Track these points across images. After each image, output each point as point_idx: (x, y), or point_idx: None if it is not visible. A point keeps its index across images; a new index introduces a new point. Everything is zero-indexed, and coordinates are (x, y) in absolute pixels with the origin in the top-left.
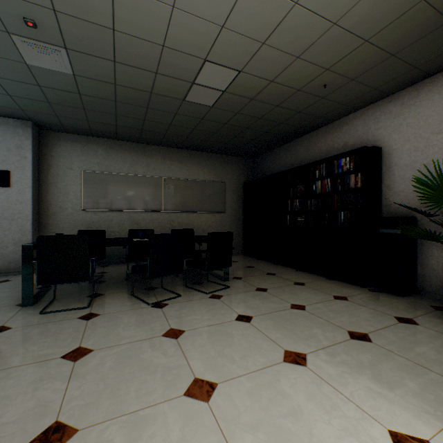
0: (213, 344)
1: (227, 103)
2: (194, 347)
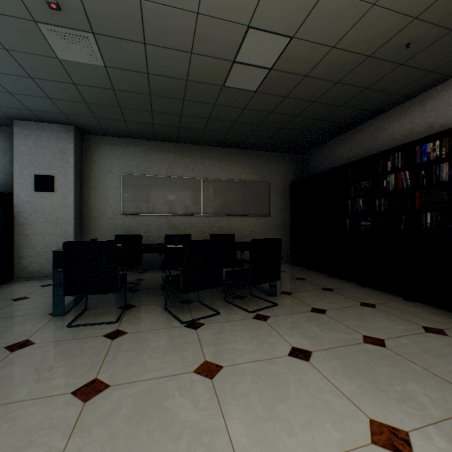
0: (260, 394)
1: (274, 85)
2: (235, 396)
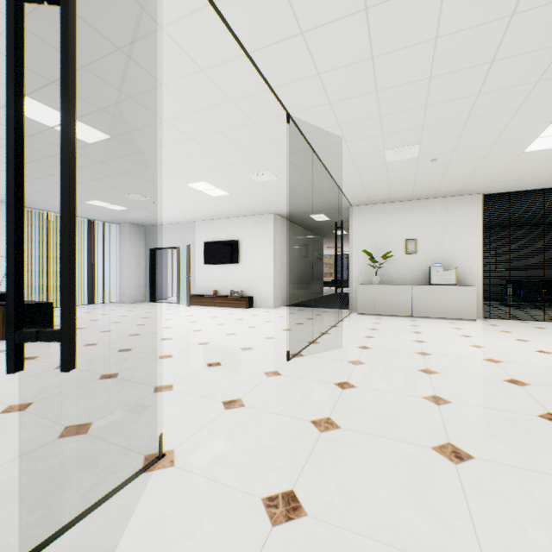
0: None
1: None
2: None
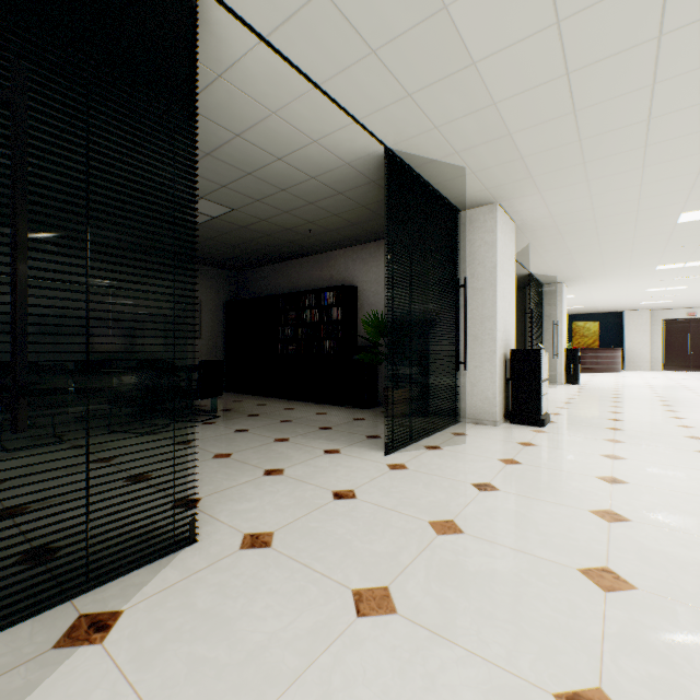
0: (222, 443)
1: (216, 225)
2: (207, 445)
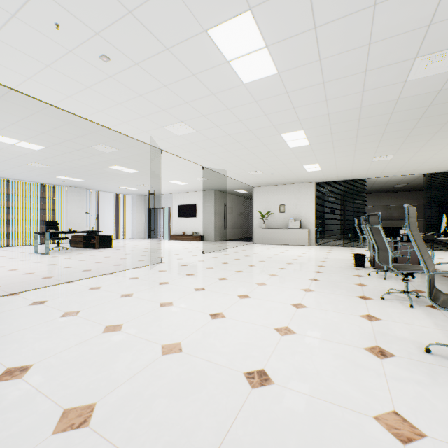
0: None
1: (409, 185)
2: None
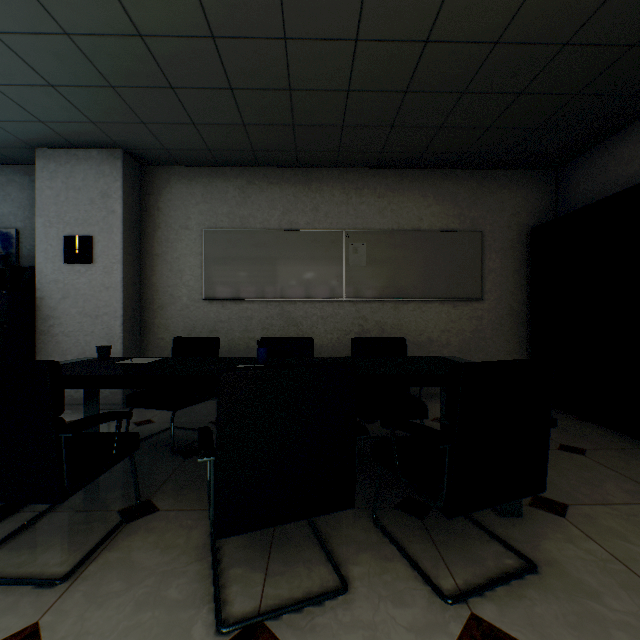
0: None
1: None
2: None
